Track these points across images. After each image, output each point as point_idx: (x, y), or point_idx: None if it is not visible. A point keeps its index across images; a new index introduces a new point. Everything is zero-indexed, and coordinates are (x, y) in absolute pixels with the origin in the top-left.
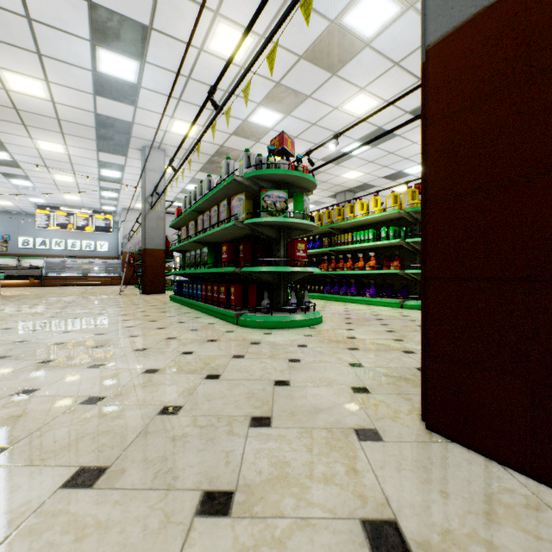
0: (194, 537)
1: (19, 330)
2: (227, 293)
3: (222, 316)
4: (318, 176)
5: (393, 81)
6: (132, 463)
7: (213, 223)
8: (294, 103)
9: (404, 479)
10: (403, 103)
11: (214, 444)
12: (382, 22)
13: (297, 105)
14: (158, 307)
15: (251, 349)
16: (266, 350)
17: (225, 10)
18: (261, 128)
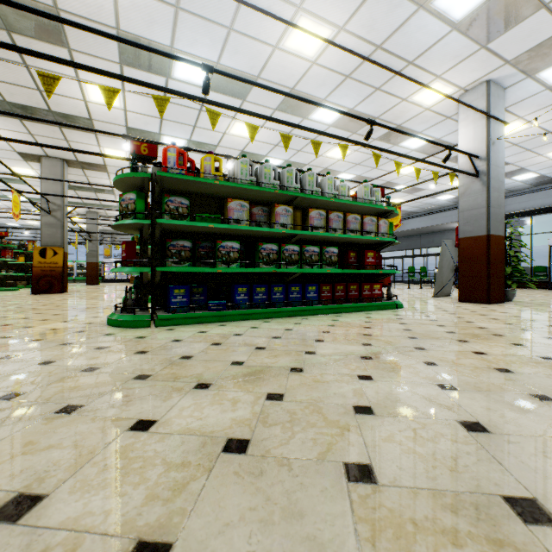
0: (545, 309)
1: (512, 338)
2: (371, 290)
3: (378, 307)
4: (79, 133)
5: (273, 136)
6: (543, 311)
7: (353, 228)
8: (230, 92)
9: (511, 306)
10: (252, 146)
11: (526, 309)
12: (321, 119)
13: (228, 95)
14: (283, 324)
15: (452, 308)
16: (450, 307)
17: (343, 36)
18: (163, 67)
